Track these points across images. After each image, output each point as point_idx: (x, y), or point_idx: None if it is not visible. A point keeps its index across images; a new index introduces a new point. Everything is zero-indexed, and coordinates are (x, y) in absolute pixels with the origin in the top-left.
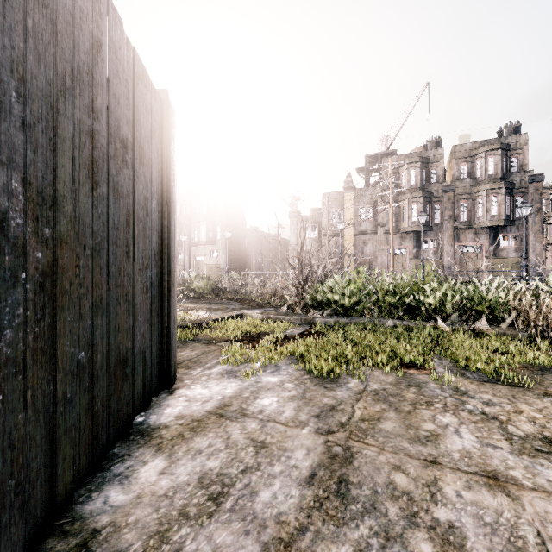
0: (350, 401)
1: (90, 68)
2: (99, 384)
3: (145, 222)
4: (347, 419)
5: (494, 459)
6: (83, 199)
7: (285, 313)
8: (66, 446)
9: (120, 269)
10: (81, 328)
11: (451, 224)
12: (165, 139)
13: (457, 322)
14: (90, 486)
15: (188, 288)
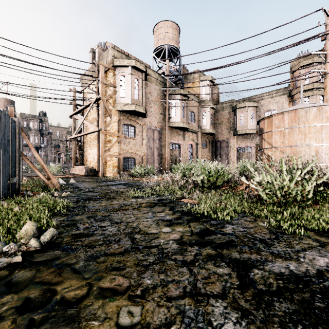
0: None
1: None
2: None
3: None
4: None
5: None
6: None
7: None
8: None
9: None
10: None
11: None
12: None
13: None
14: None
15: None
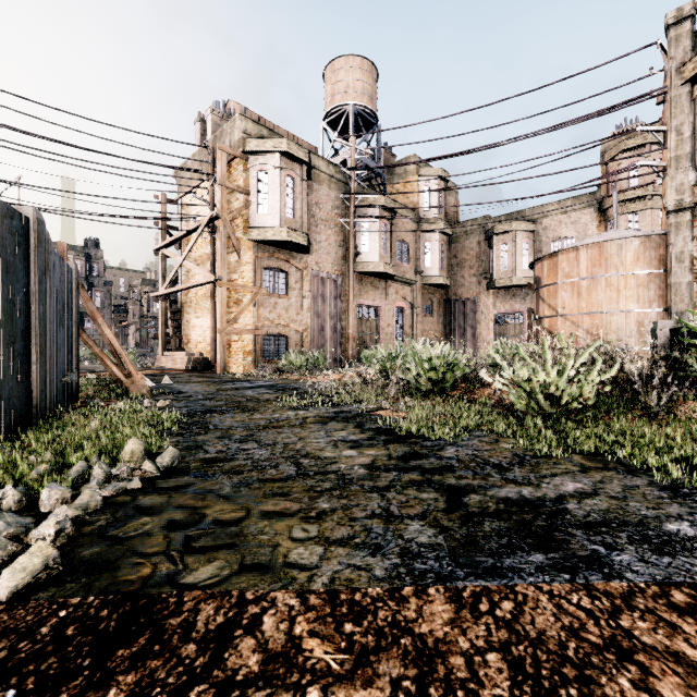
0: None
1: None
2: None
3: None
4: None
5: None
6: None
7: None
8: None
9: None
10: None
11: None
12: None
13: None
14: None
15: None
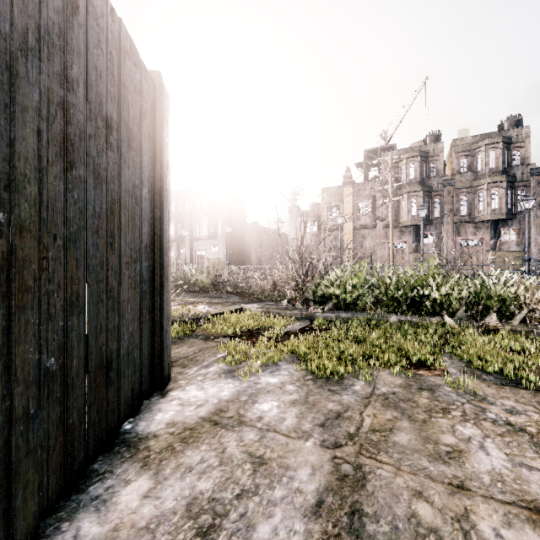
0: (357, 407)
1: (63, 31)
2: (75, 393)
3: (134, 212)
4: (355, 429)
5: (532, 484)
6: (52, 181)
7: (285, 308)
8: (29, 471)
9: (102, 262)
10: (50, 330)
11: (451, 218)
12: (157, 123)
13: (464, 317)
14: (61, 512)
15: (189, 282)
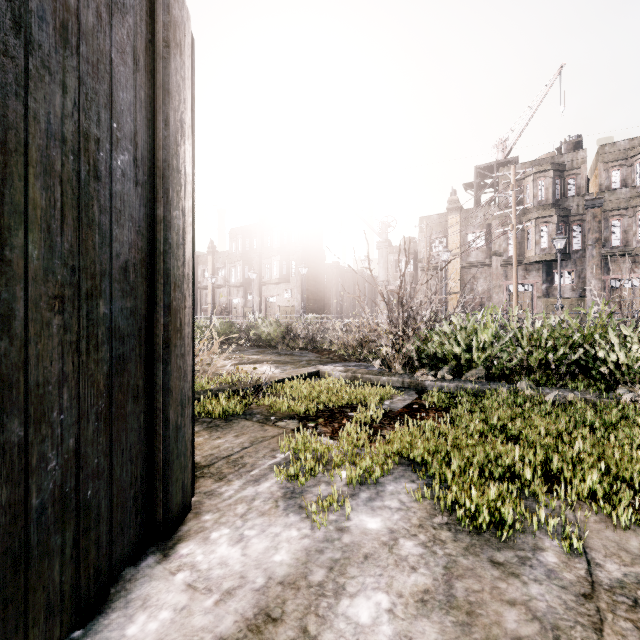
0: (579, 632)
1: None
2: None
3: (85, 191)
4: None
5: None
6: None
7: (380, 372)
8: None
9: None
10: None
11: (597, 251)
12: (158, 44)
13: None
14: None
15: (254, 334)
